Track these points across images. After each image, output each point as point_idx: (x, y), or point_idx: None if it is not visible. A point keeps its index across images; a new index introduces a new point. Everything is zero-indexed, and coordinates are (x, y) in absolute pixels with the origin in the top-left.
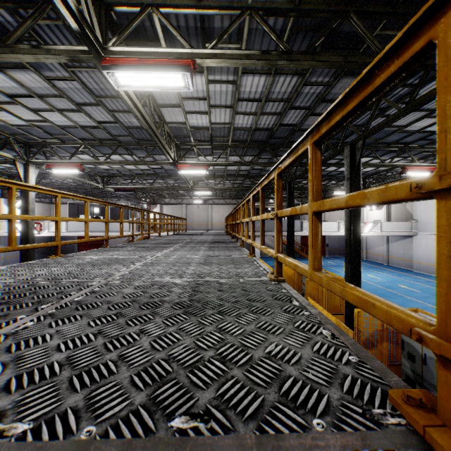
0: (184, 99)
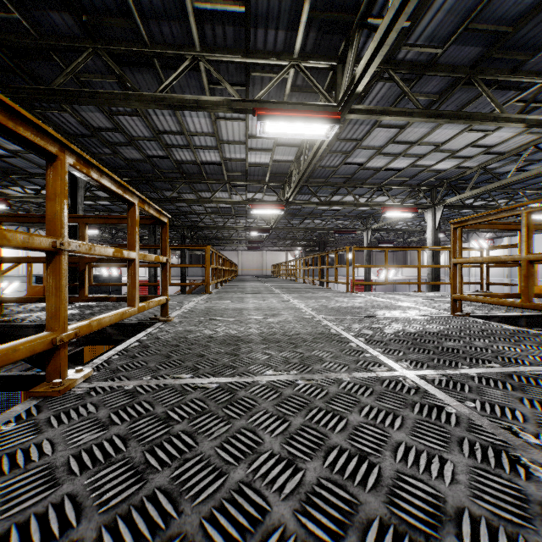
0: None
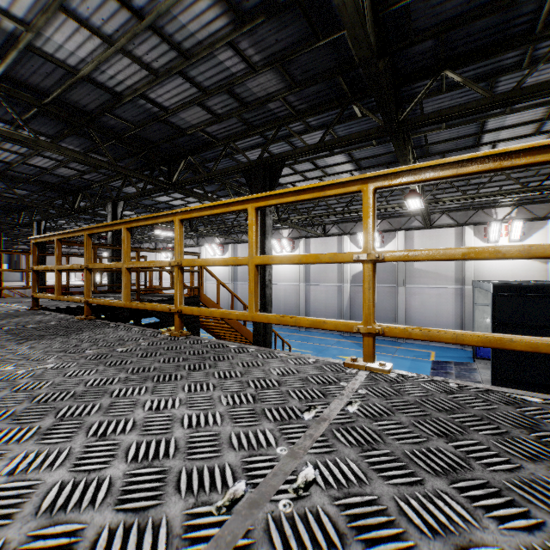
0: None
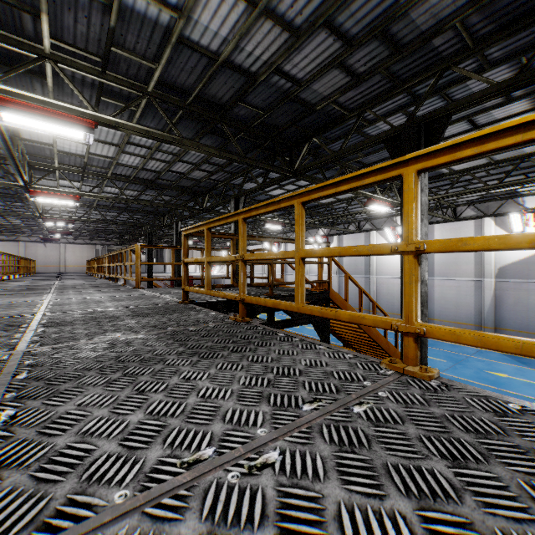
0: (62, 186)
